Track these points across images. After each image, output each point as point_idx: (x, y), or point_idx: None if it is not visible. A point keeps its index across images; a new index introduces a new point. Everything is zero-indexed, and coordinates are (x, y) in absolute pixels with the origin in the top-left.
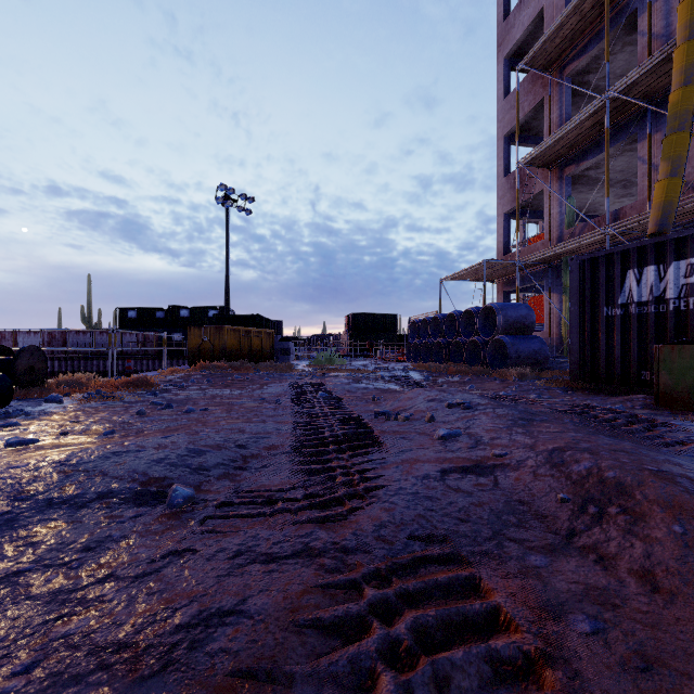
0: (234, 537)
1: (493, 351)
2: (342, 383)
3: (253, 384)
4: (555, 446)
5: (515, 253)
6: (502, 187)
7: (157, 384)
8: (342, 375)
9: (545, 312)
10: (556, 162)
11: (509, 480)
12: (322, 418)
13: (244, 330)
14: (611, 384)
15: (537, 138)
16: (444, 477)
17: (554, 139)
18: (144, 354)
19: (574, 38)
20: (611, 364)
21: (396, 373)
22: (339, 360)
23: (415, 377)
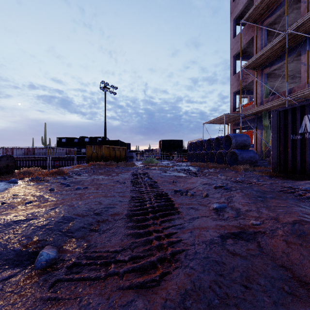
0: (70, 306)
1: (230, 157)
2: (157, 172)
3: (114, 173)
4: (294, 219)
5: (239, 110)
6: (232, 79)
7: (68, 173)
8: (157, 168)
9: (254, 138)
10: (259, 66)
11: (269, 246)
12: (146, 193)
13: (112, 147)
14: (294, 174)
15: (249, 56)
16: (223, 242)
17: (259, 55)
18: (69, 158)
19: (268, 6)
20: (294, 164)
21: (183, 167)
22: (156, 161)
23: (192, 169)
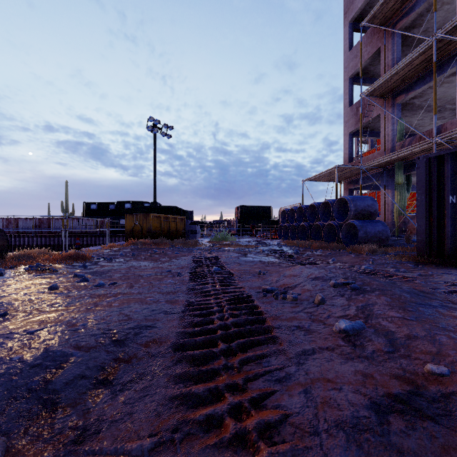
0: None
1: (346, 232)
2: (233, 257)
3: (165, 257)
4: None
5: (357, 161)
6: (347, 114)
7: (91, 257)
8: (233, 249)
9: (381, 203)
10: (390, 93)
11: None
12: (214, 296)
13: (164, 216)
14: (455, 259)
15: (372, 79)
16: (384, 427)
17: (390, 74)
18: (101, 233)
19: (404, 0)
20: (455, 243)
21: (272, 248)
22: (231, 238)
23: (287, 251)
